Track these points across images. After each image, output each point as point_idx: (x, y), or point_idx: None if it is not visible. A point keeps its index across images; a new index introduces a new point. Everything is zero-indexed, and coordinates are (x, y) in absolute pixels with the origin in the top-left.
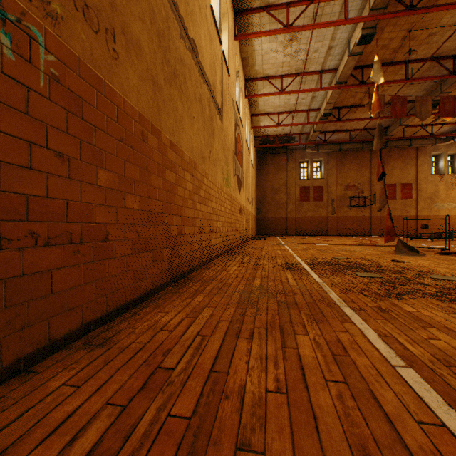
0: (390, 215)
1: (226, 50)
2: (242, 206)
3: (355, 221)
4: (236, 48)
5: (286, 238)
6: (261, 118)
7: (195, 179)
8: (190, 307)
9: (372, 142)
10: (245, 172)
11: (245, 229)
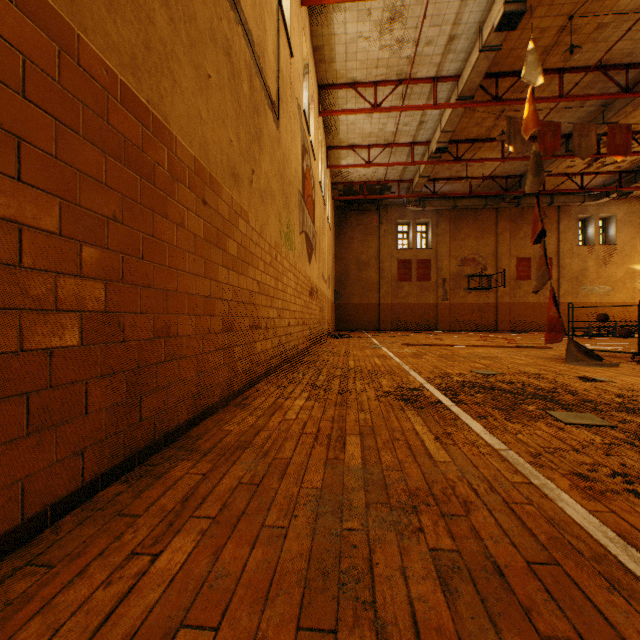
0: (554, 299)
1: (287, 12)
2: (314, 285)
3: (476, 310)
4: (305, 24)
5: (380, 335)
6: (343, 154)
7: (213, 213)
8: (114, 636)
9: (500, 197)
10: (319, 233)
11: (319, 321)
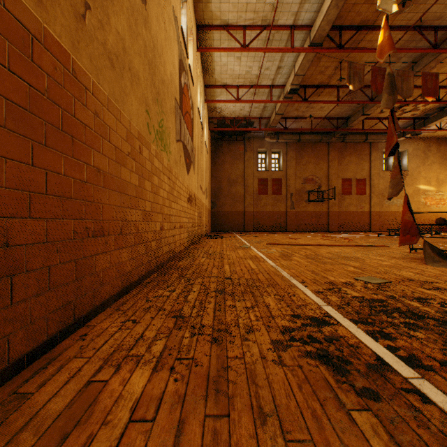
0: (407, 205)
1: None
2: (193, 193)
3: (314, 216)
4: None
5: (246, 235)
6: (217, 92)
7: None
8: None
9: (331, 134)
10: (197, 150)
11: (197, 224)
